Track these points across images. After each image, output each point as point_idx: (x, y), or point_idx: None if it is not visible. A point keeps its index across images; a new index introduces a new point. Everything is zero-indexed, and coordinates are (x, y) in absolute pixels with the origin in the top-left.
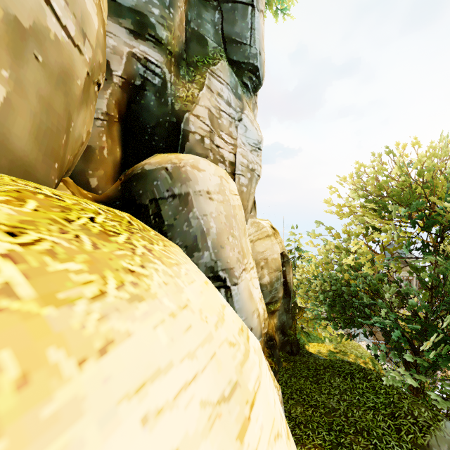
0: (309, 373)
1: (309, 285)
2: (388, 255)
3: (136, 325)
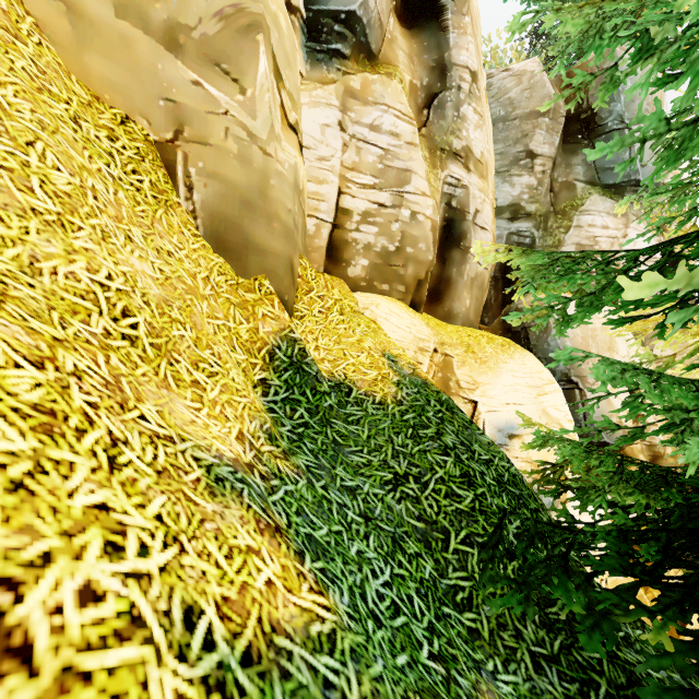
0: None
1: None
2: None
3: (511, 362)
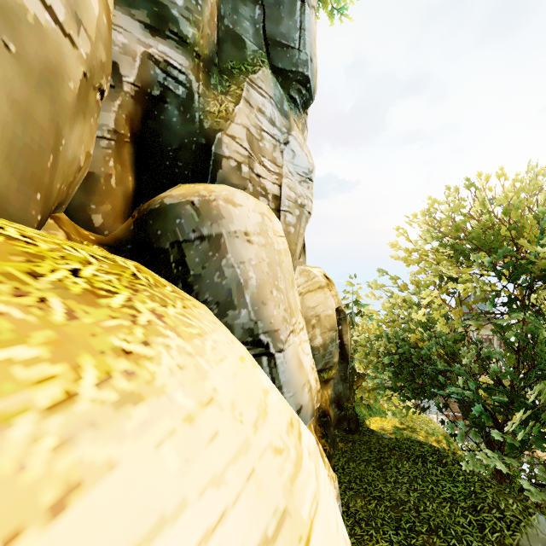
0: (371, 456)
1: (371, 348)
2: (464, 310)
3: (125, 446)
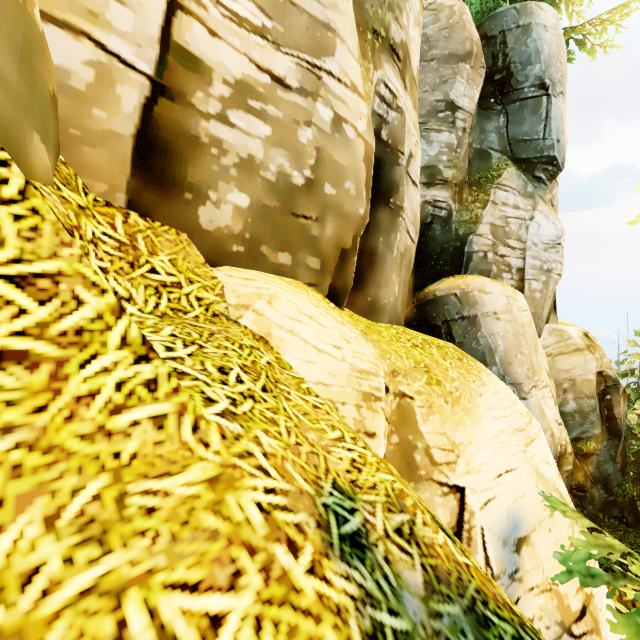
0: None
1: None
2: None
3: (485, 392)
